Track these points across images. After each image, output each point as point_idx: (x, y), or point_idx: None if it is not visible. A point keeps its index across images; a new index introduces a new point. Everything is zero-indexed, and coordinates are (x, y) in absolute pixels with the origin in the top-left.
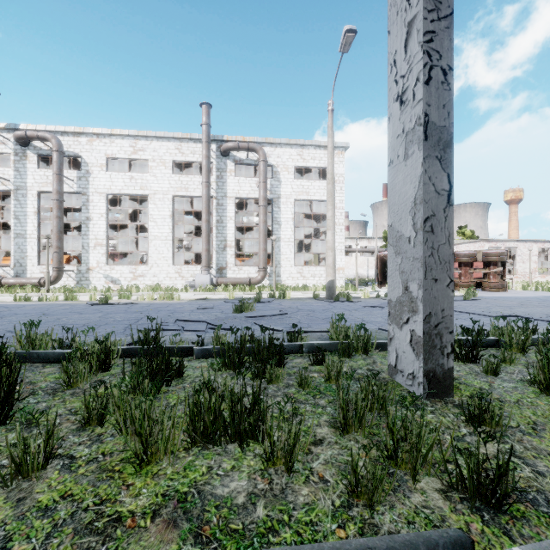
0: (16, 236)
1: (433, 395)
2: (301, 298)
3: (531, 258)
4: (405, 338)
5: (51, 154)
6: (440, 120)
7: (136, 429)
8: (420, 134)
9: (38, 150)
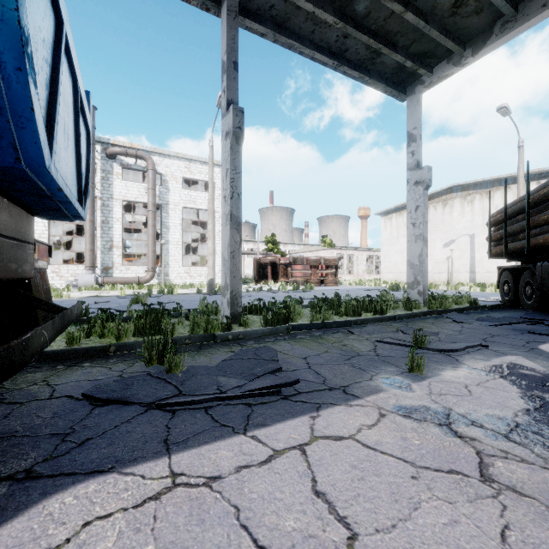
0: None
1: (234, 323)
2: (187, 294)
3: (362, 262)
4: (226, 301)
5: None
6: (237, 214)
7: (117, 327)
8: (229, 218)
9: None
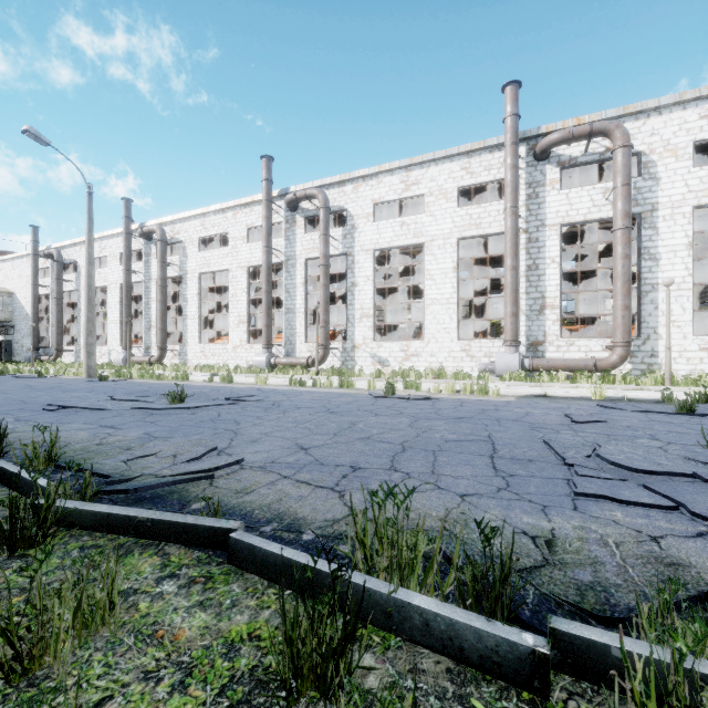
0: (287, 312)
1: None
2: None
3: None
4: None
5: (317, 214)
6: None
7: None
8: None
9: (305, 213)
